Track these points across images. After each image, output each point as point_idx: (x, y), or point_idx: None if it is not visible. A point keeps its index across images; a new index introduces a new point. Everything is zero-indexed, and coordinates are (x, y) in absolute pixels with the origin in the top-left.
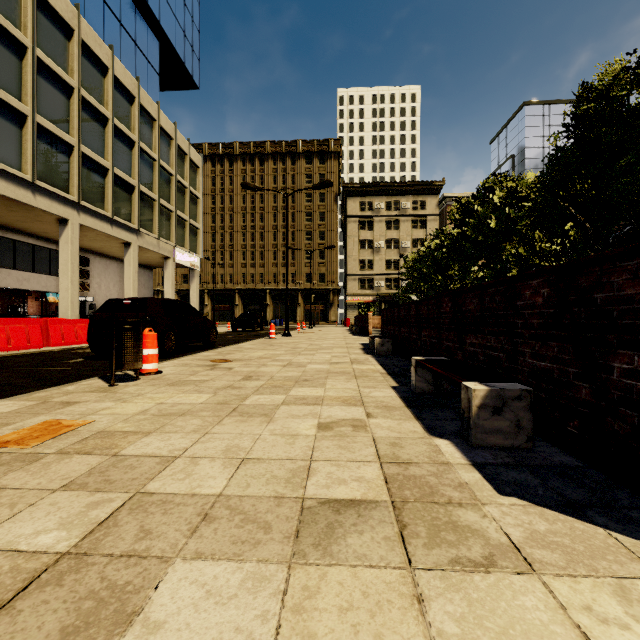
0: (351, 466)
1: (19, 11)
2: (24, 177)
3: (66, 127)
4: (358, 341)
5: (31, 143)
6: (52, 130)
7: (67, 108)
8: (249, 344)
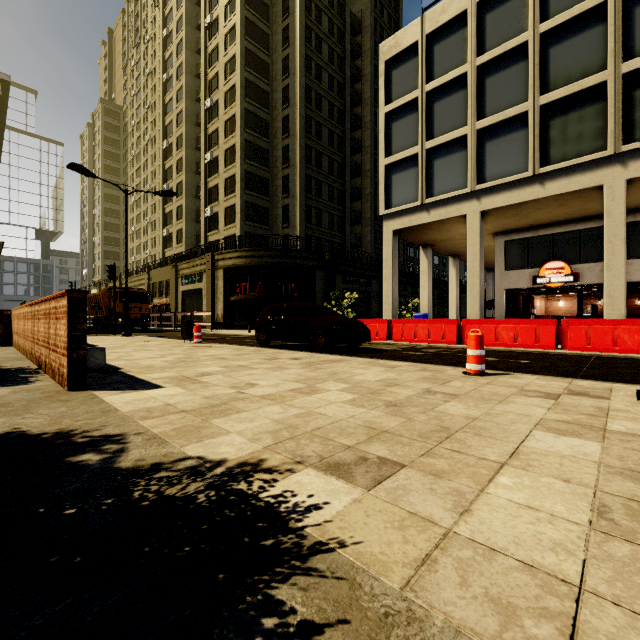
0: None
1: (527, 11)
2: (524, 176)
3: (601, 63)
4: (199, 397)
5: (532, 135)
6: (563, 95)
7: (603, 36)
8: (321, 356)
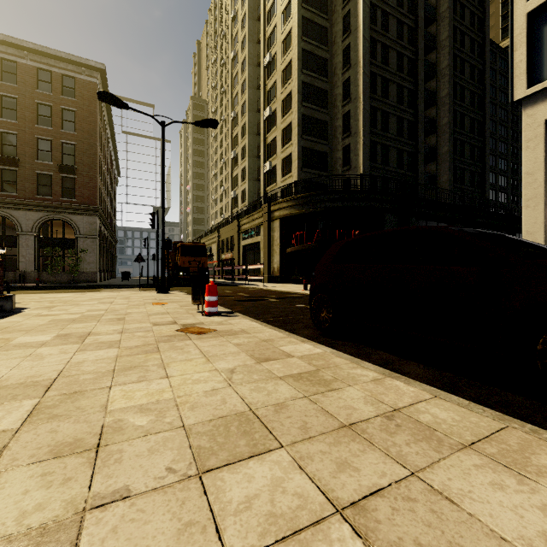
0: (63, 307)
1: None
2: None
3: None
4: None
5: None
6: None
7: None
8: None
